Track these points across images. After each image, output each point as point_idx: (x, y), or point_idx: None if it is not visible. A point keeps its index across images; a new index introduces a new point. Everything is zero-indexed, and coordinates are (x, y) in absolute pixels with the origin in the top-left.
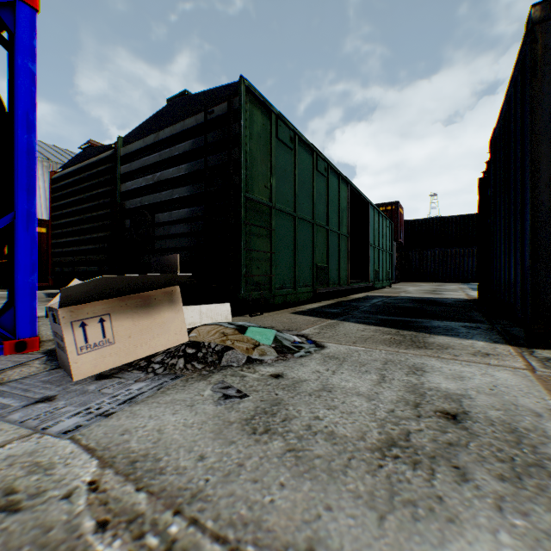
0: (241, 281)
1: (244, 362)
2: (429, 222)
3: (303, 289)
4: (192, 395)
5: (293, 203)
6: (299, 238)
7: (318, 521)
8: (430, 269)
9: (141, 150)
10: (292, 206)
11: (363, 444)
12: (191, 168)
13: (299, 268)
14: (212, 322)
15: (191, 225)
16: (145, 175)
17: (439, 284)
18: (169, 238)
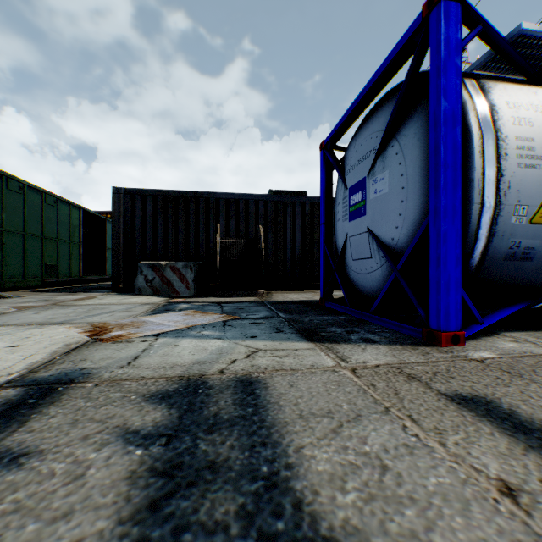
0: None
1: None
2: None
3: (33, 279)
4: None
5: (23, 226)
6: (29, 248)
7: (1, 305)
8: None
9: None
10: (23, 228)
11: (18, 303)
12: None
13: (29, 266)
14: None
15: None
16: None
17: None
18: None
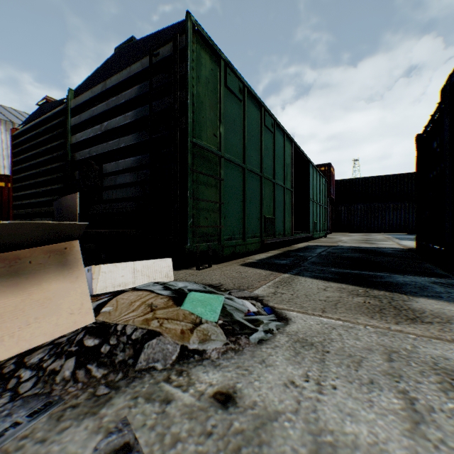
0: (187, 232)
1: (175, 354)
2: (355, 181)
3: (251, 240)
4: None
5: (242, 155)
6: (247, 190)
7: None
8: (356, 221)
9: (90, 101)
10: (241, 157)
11: None
12: (137, 115)
13: (247, 219)
14: (149, 281)
15: (137, 174)
16: (94, 126)
17: (365, 234)
18: (116, 189)
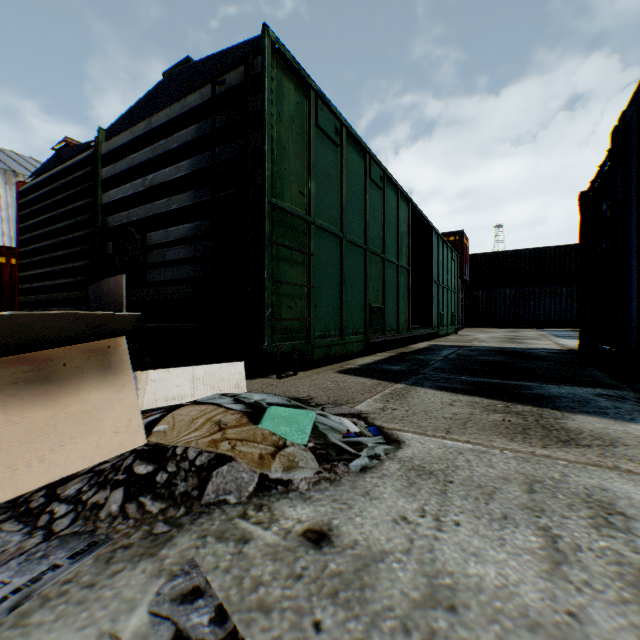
0: (264, 326)
1: (252, 485)
2: (497, 256)
3: (352, 338)
4: (91, 635)
5: (339, 220)
6: (347, 269)
7: None
8: (499, 312)
9: (129, 145)
10: (338, 223)
11: None
12: (194, 165)
13: (347, 309)
14: (213, 393)
15: (194, 246)
16: (134, 179)
17: (512, 330)
18: (165, 267)
